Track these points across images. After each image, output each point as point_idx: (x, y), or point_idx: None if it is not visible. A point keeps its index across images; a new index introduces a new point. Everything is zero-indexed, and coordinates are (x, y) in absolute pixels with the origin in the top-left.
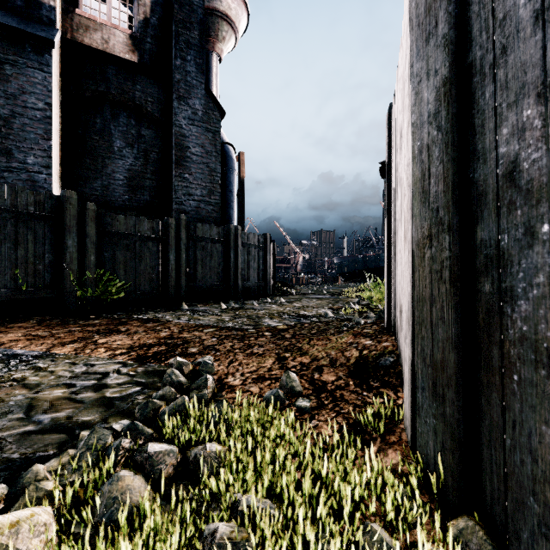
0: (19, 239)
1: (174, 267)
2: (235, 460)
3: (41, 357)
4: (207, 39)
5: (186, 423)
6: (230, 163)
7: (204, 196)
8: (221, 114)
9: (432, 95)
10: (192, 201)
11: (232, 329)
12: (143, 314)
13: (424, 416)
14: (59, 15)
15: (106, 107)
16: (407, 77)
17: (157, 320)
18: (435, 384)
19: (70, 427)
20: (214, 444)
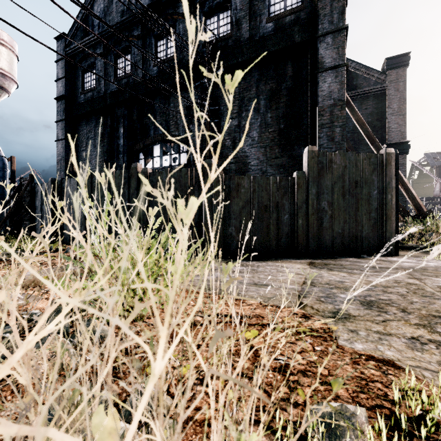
0: None
1: None
2: None
3: None
4: None
5: None
6: (4, 167)
7: None
8: None
9: None
10: None
11: None
12: None
13: None
14: None
15: None
16: None
17: None
18: None
19: None
20: None
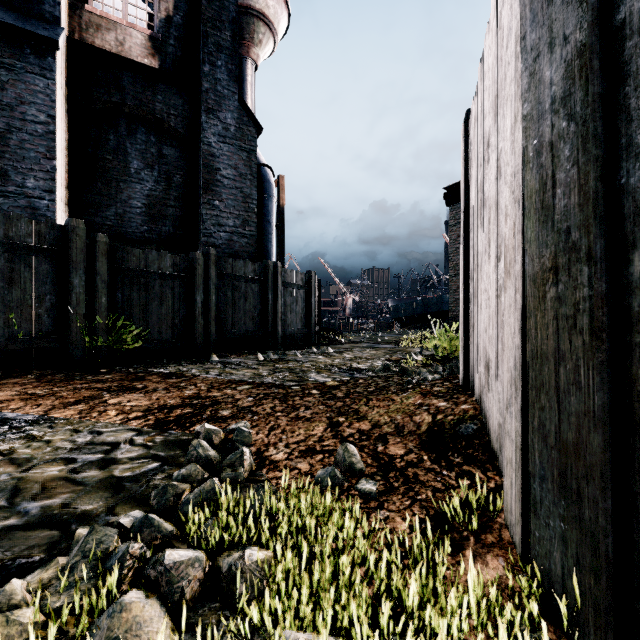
0: (14, 277)
1: (201, 311)
2: (284, 576)
3: (37, 422)
4: (241, 43)
5: (216, 514)
6: (268, 188)
7: (238, 227)
8: (257, 130)
9: (559, 73)
10: (222, 233)
11: (272, 386)
12: (165, 367)
13: (544, 516)
14: (65, 12)
15: (122, 122)
16: (513, 57)
17: (181, 374)
18: (564, 474)
19: (65, 520)
20: (255, 551)
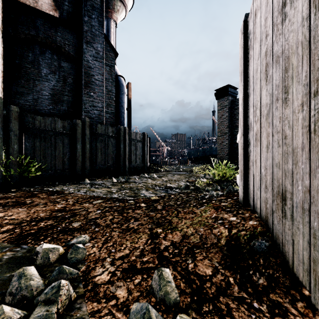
0: None
1: (80, 154)
2: None
3: None
4: (107, 10)
5: None
6: (122, 88)
7: (104, 107)
8: (115, 55)
9: None
10: (95, 110)
11: (116, 200)
12: (54, 187)
13: None
14: None
15: (36, 46)
16: None
17: (62, 192)
18: None
19: None
20: None
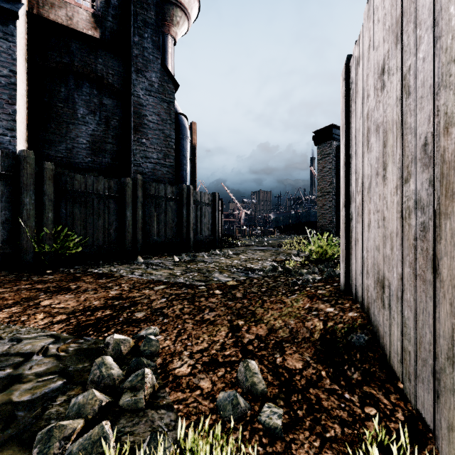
0: None
1: (130, 223)
2: None
3: None
4: (163, 23)
5: None
6: (183, 131)
7: (160, 159)
8: (175, 87)
9: None
10: (148, 163)
11: (183, 286)
12: (100, 267)
13: None
14: None
15: (71, 78)
16: None
17: (111, 275)
18: None
19: None
20: None
